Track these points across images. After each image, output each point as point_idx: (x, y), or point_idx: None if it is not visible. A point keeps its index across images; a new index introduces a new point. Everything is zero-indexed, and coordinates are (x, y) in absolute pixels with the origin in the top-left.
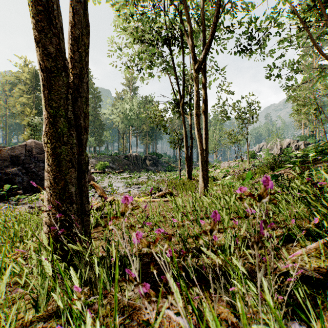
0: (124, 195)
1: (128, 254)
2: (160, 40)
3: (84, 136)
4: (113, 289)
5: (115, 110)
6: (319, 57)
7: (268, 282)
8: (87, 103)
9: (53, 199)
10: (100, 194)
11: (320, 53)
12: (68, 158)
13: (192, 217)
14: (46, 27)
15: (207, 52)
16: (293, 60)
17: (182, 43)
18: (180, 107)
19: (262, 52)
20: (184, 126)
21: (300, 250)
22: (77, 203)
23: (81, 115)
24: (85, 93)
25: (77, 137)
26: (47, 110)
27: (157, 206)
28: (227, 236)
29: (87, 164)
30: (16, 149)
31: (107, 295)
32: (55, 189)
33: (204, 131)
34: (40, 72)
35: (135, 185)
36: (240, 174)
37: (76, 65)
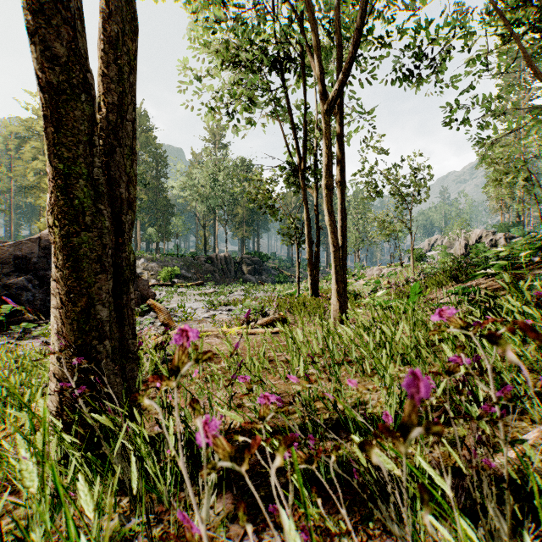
0: (204, 322)
1: (184, 473)
2: (265, 62)
3: (127, 216)
4: (175, 503)
5: (191, 182)
6: (529, 93)
7: (495, 510)
8: (133, 157)
9: (67, 331)
10: (164, 321)
11: (539, 79)
12: (95, 254)
13: (322, 362)
14: (50, 7)
15: (346, 80)
16: (490, 95)
17: (303, 67)
18: (298, 176)
19: (439, 79)
20: (306, 208)
21: (533, 429)
22: (112, 337)
23: (122, 178)
24: (130, 139)
25: (115, 217)
26: (53, 165)
27: (259, 342)
28: (390, 401)
29: (134, 267)
30: (23, 246)
31: (163, 516)
32: (70, 313)
33: (339, 214)
34: (39, 92)
35: (224, 306)
36: (399, 287)
37: (113, 89)
